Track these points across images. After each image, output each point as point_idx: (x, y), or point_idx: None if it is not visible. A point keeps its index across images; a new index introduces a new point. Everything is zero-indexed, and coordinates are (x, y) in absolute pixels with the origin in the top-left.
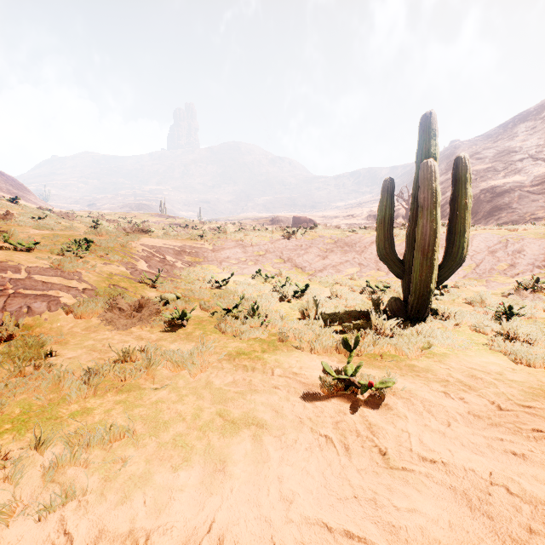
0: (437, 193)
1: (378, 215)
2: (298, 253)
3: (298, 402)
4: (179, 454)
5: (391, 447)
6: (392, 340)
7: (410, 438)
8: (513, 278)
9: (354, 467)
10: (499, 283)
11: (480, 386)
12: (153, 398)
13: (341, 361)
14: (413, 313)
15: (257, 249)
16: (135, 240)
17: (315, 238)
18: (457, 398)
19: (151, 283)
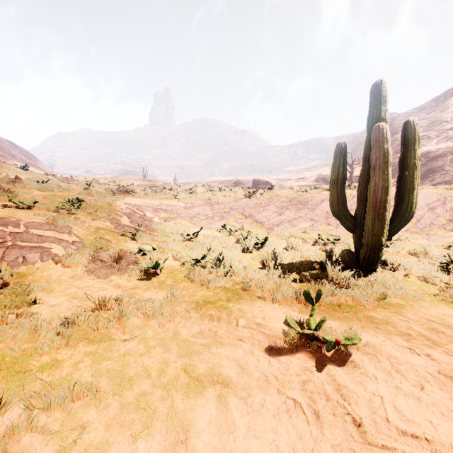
0: (388, 154)
1: (331, 175)
2: (258, 210)
3: (263, 357)
4: (140, 418)
5: (365, 415)
6: (349, 290)
7: (384, 405)
8: (452, 232)
9: (328, 441)
10: (439, 236)
11: (443, 340)
12: (122, 349)
13: (302, 311)
14: (365, 264)
15: (223, 206)
16: (120, 199)
17: (272, 197)
18: (423, 354)
19: (131, 236)
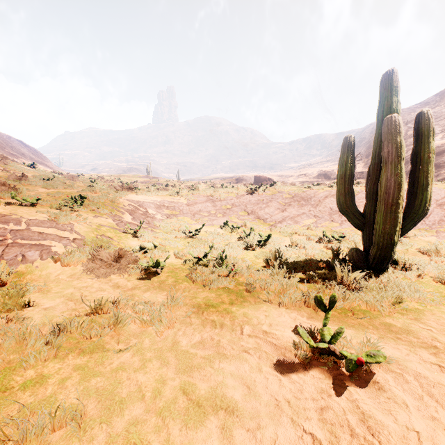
0: (402, 147)
1: (338, 170)
2: (260, 206)
3: (272, 374)
4: None
5: None
6: (361, 293)
7: (423, 444)
8: None
9: None
10: None
11: None
12: (115, 362)
13: (311, 317)
14: (375, 264)
15: (225, 203)
16: (123, 196)
17: (275, 193)
18: None
19: (133, 233)
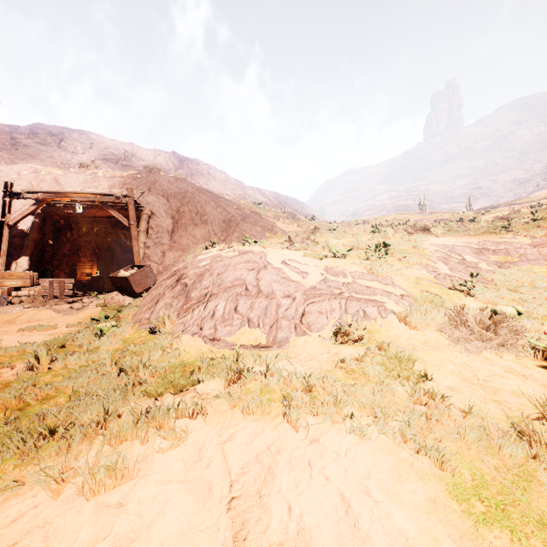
0: None
1: None
2: None
3: None
4: None
5: None
6: None
7: None
8: None
9: None
10: None
11: None
12: None
13: None
14: None
15: None
16: (422, 240)
17: None
18: None
19: (464, 290)
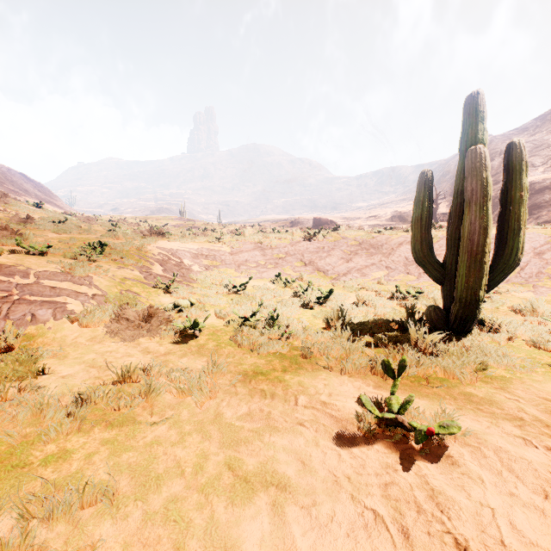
0: (488, 185)
1: (414, 212)
2: (320, 255)
3: (330, 448)
4: (169, 535)
5: (471, 536)
6: (439, 359)
7: (497, 520)
8: None
9: None
10: (549, 288)
11: None
12: (148, 436)
13: (379, 386)
14: (457, 325)
15: (277, 251)
16: (152, 243)
17: (338, 239)
18: (542, 446)
19: (165, 288)
